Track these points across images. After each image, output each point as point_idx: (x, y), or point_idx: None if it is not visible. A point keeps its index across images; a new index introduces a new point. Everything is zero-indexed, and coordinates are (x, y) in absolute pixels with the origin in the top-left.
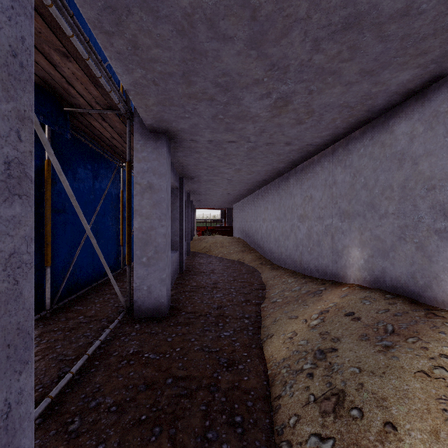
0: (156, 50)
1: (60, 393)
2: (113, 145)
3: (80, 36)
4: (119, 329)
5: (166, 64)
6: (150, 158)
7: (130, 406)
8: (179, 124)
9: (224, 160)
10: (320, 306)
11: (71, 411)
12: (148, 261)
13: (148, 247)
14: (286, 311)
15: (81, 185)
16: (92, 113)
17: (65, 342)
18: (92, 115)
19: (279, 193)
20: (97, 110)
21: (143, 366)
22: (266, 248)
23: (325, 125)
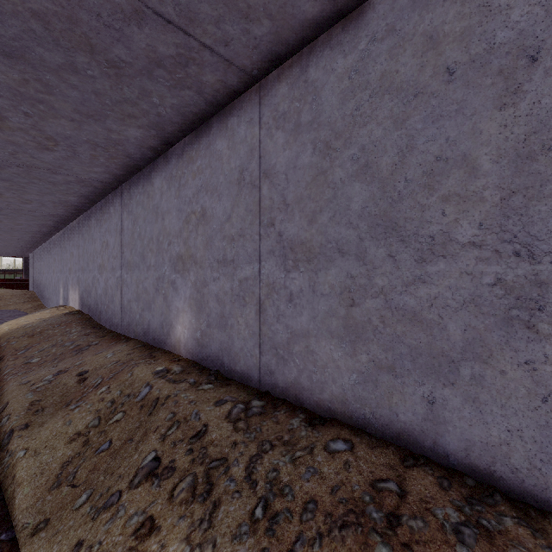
0: None
1: None
2: None
3: None
4: None
5: None
6: None
7: None
8: None
9: None
10: None
11: None
12: None
13: None
14: None
15: None
16: None
17: None
18: None
19: (48, 252)
20: None
21: None
22: (44, 297)
23: (38, 227)
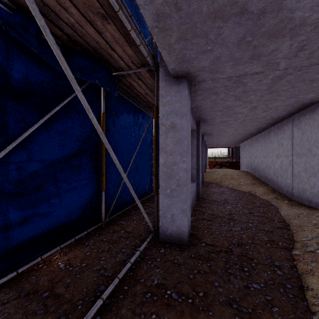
0: None
1: (91, 318)
2: (147, 100)
3: None
4: (147, 250)
5: None
6: (173, 101)
7: None
8: (200, 62)
9: (241, 99)
10: None
11: None
12: (171, 192)
13: (171, 180)
14: None
15: (126, 132)
16: (131, 74)
17: (107, 255)
18: (130, 76)
19: (300, 128)
20: (133, 69)
21: (165, 308)
22: (280, 183)
23: None
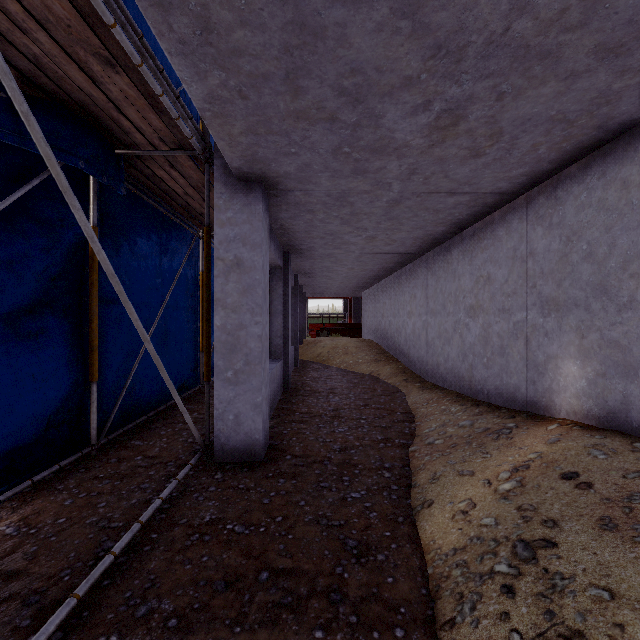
0: (241, 33)
1: (94, 586)
2: (187, 205)
3: (127, 28)
4: (191, 479)
5: (259, 57)
6: (238, 220)
7: (199, 620)
8: (281, 166)
9: (350, 223)
10: (513, 457)
11: (106, 622)
12: (236, 376)
13: (235, 355)
14: (452, 461)
15: (143, 264)
16: (156, 156)
17: (112, 498)
18: (155, 159)
19: (434, 273)
20: (162, 151)
21: (223, 546)
22: (413, 357)
23: (519, 157)
